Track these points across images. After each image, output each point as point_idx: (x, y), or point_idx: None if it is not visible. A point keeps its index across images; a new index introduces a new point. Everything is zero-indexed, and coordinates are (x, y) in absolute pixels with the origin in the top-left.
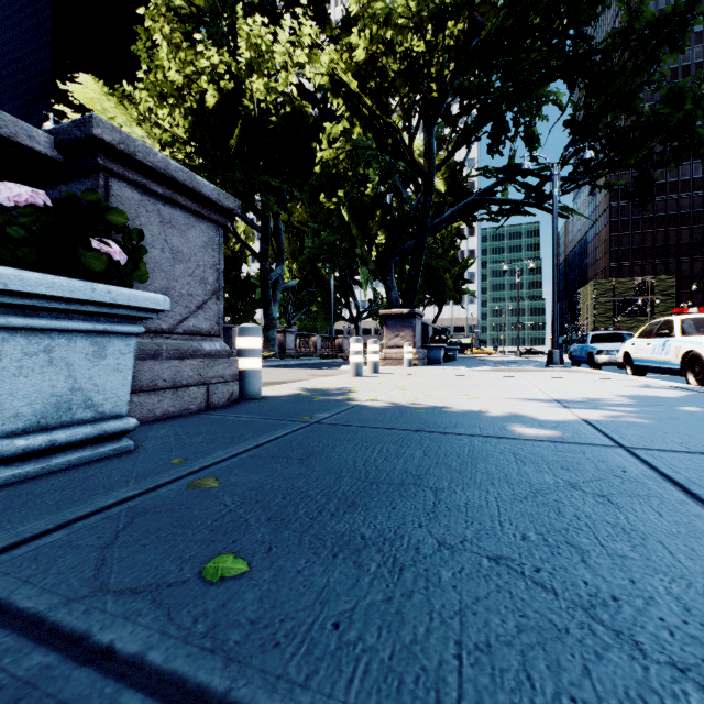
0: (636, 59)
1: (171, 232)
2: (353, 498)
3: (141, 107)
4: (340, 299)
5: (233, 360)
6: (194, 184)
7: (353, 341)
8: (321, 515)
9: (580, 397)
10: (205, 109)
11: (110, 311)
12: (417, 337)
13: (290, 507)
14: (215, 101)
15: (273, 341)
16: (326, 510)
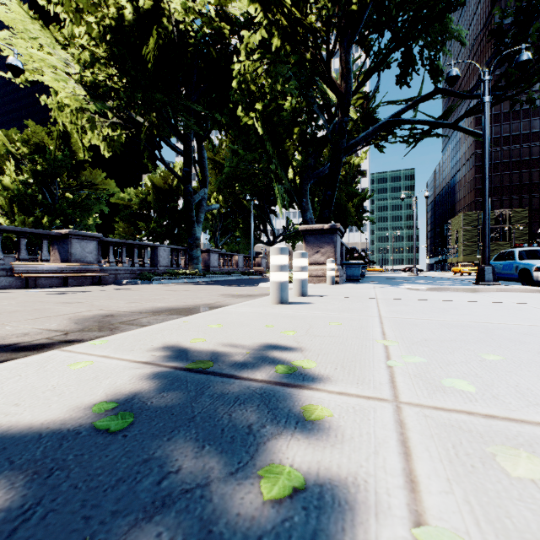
0: None
1: None
2: None
3: (65, 31)
4: (259, 226)
5: None
6: None
7: (275, 251)
8: None
9: None
10: (123, 27)
11: None
12: (337, 253)
13: None
14: (133, 19)
15: (196, 259)
16: None
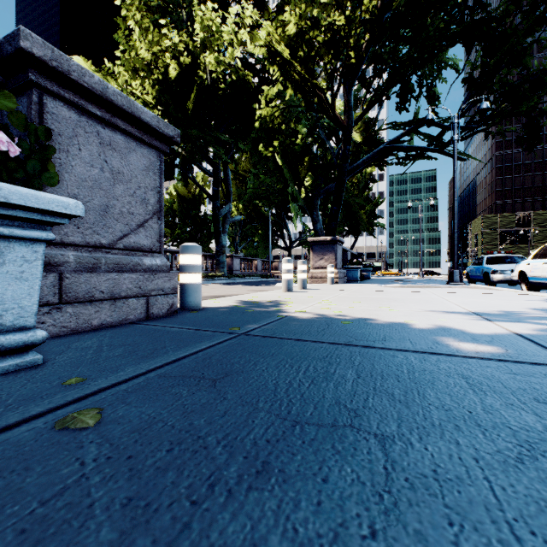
0: (527, 22)
1: (110, 154)
2: (266, 454)
3: (120, 80)
4: (276, 231)
5: (173, 274)
6: (132, 109)
7: (285, 261)
8: (212, 494)
9: (495, 310)
10: (168, 79)
11: (4, 212)
12: (338, 259)
13: (171, 472)
14: (176, 73)
15: (222, 264)
16: (221, 482)
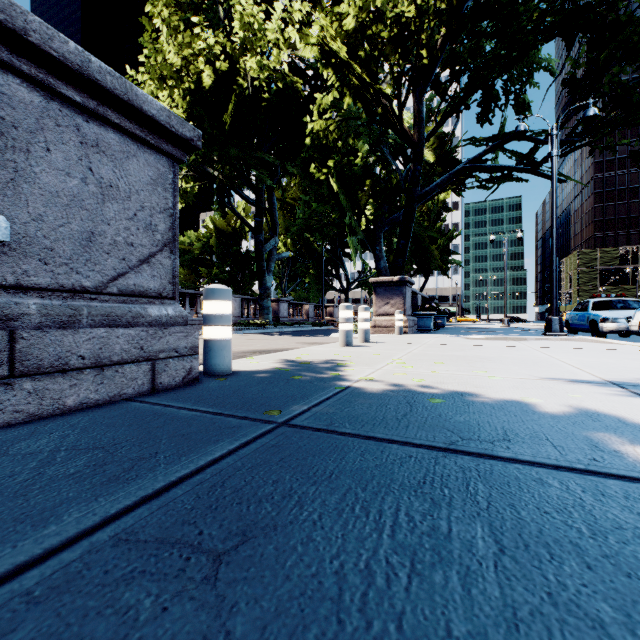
0: None
1: (98, 159)
2: None
3: (145, 91)
4: (331, 271)
5: (192, 328)
6: (130, 96)
7: (343, 308)
8: None
9: (639, 378)
10: (202, 89)
11: None
12: (407, 304)
13: None
14: (211, 81)
15: (267, 309)
16: None
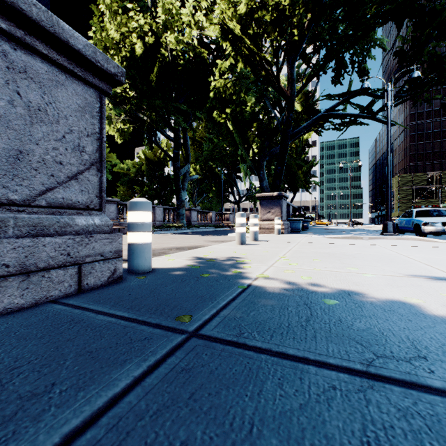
0: None
1: (26, 84)
2: None
3: None
4: (227, 188)
5: (116, 235)
6: (56, 29)
7: (238, 216)
8: None
9: None
10: (135, 56)
11: None
12: (283, 212)
13: None
14: (141, 51)
15: (182, 216)
16: None
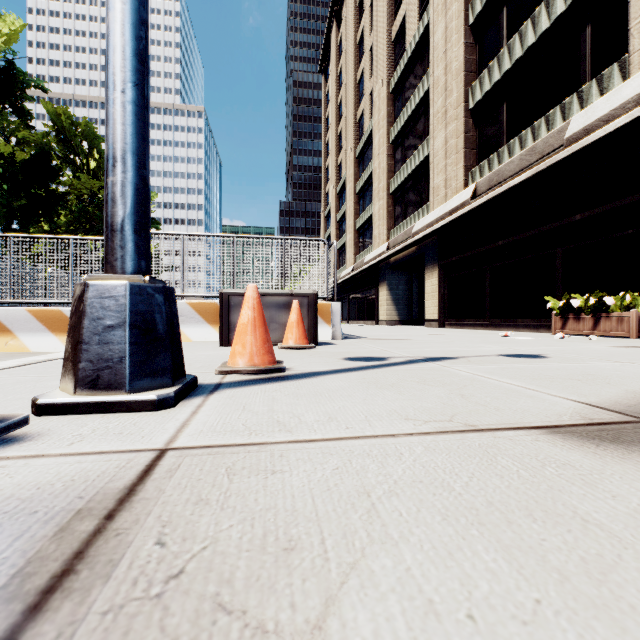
0: None
1: None
2: None
3: None
4: None
5: None
6: None
7: None
8: None
9: None
10: None
11: None
12: None
13: None
14: None
15: None
16: None
